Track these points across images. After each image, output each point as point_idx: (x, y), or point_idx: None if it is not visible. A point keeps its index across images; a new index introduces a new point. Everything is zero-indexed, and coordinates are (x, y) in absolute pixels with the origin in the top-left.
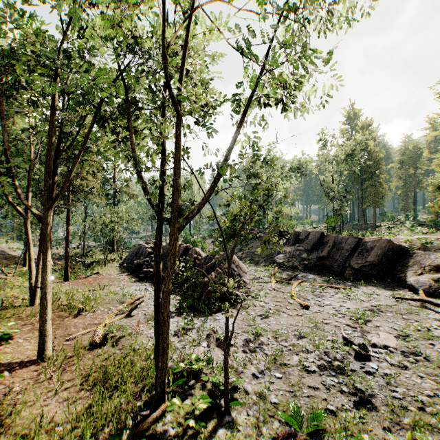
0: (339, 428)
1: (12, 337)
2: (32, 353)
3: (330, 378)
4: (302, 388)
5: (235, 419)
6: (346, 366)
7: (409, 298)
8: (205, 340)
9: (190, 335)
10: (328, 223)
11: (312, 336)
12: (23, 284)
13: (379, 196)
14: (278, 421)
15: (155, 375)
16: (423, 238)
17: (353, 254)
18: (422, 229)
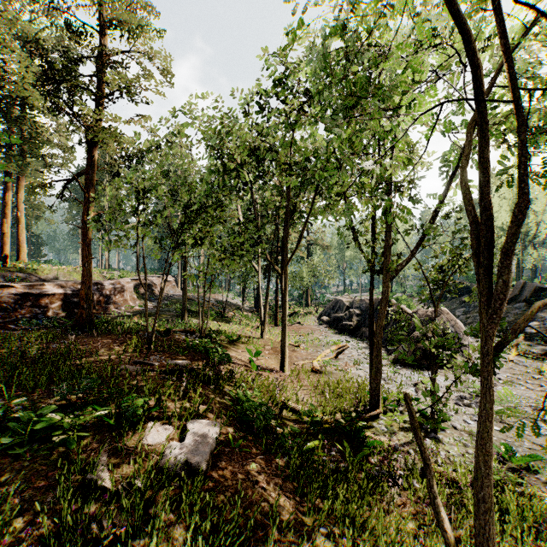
0: None
1: (261, 355)
2: (275, 366)
3: None
4: (523, 442)
5: (441, 438)
6: None
7: None
8: (412, 388)
9: (397, 382)
10: None
11: None
12: (250, 324)
13: None
14: None
15: (367, 396)
16: None
17: None
18: None
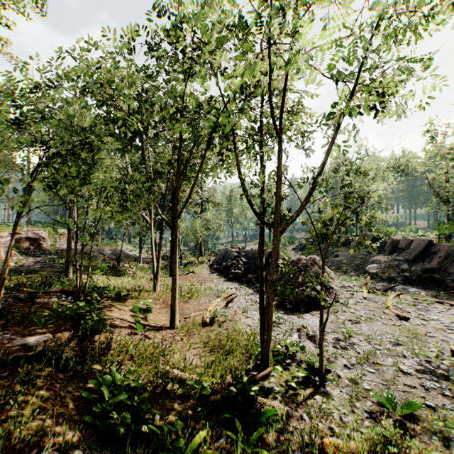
0: (436, 418)
1: (151, 310)
2: (165, 322)
3: (430, 382)
4: (397, 384)
5: (329, 392)
6: (450, 375)
7: None
8: (295, 333)
9: (282, 328)
10: (438, 230)
11: (411, 345)
12: (144, 276)
13: None
14: (370, 402)
15: (257, 350)
16: None
17: None
18: None
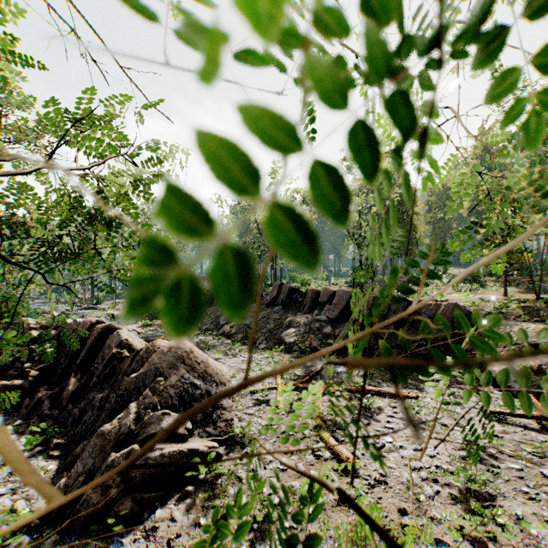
0: None
1: None
2: None
3: None
4: None
5: None
6: None
7: (519, 413)
8: None
9: None
10: (356, 278)
11: None
12: None
13: (412, 242)
14: None
15: None
16: (492, 300)
17: (401, 326)
18: (465, 286)
